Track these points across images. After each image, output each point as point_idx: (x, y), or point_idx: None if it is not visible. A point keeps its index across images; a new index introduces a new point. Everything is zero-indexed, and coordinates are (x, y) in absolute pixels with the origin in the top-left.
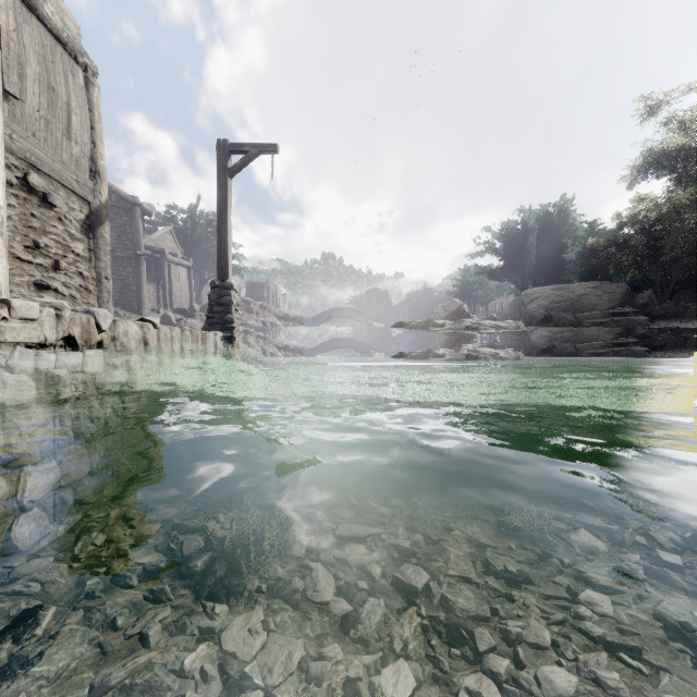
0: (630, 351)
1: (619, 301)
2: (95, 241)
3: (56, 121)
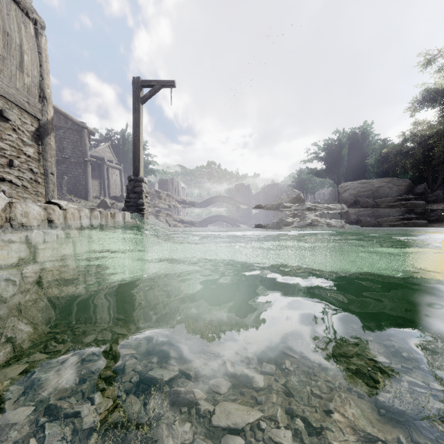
0: (416, 224)
1: (404, 191)
2: (43, 147)
3: (10, 58)
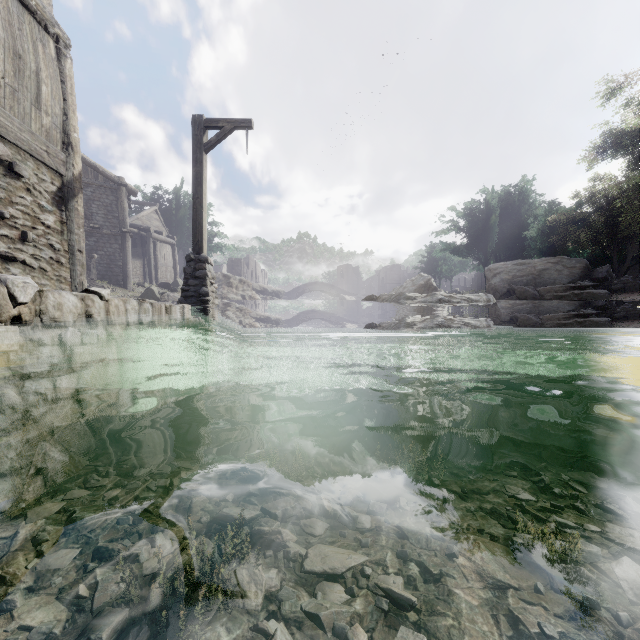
0: (593, 323)
1: (578, 275)
2: (67, 213)
3: (23, 90)
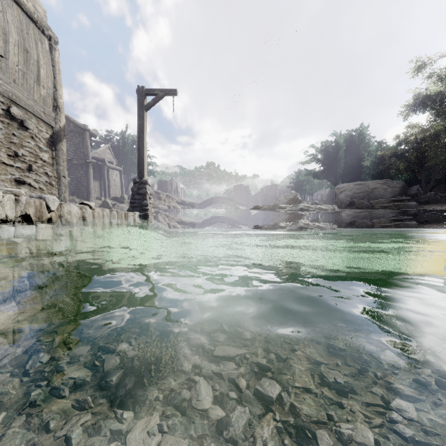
0: (406, 224)
1: (398, 192)
2: (56, 152)
3: (29, 72)
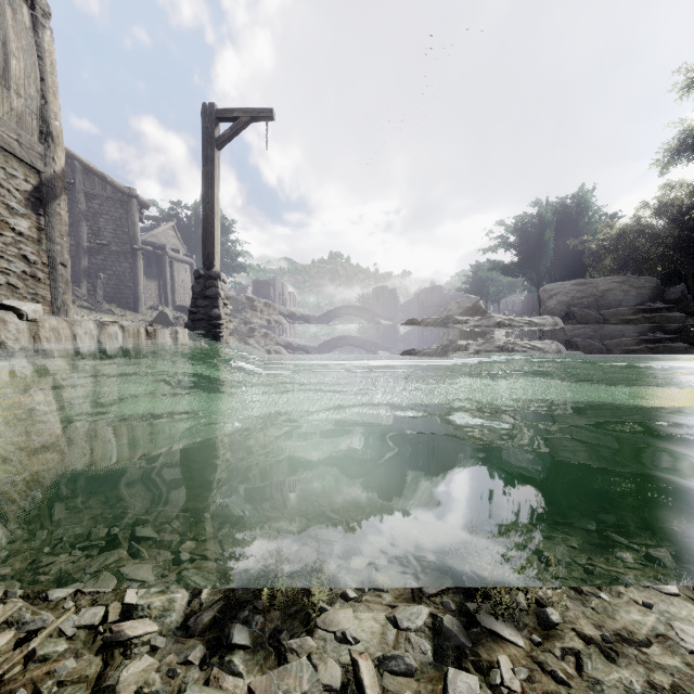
0: (674, 351)
1: (648, 296)
2: (47, 218)
3: None
